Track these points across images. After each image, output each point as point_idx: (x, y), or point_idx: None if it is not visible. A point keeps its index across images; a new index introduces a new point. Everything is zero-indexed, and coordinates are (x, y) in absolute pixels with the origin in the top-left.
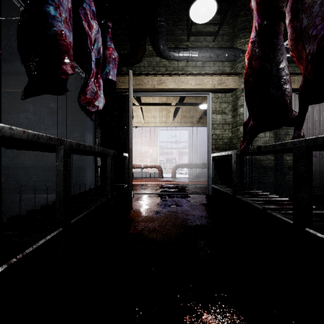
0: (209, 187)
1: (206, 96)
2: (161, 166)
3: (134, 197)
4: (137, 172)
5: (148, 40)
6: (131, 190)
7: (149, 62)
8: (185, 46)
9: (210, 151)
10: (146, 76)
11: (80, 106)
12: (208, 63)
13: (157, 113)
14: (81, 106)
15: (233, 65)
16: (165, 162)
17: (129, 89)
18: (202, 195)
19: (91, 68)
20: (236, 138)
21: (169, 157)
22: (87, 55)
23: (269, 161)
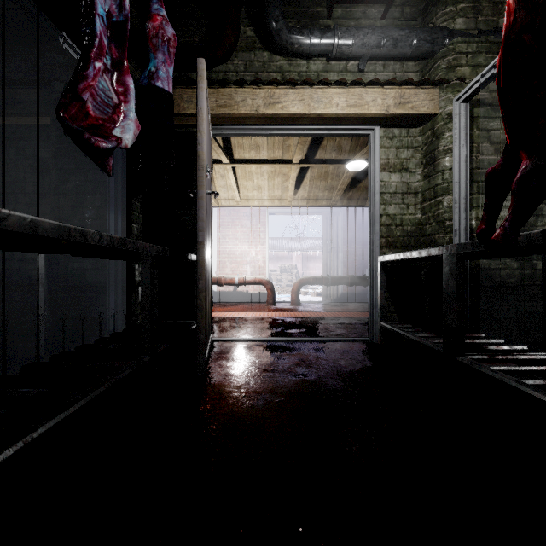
0: (374, 327)
1: (368, 134)
2: (272, 280)
3: (215, 349)
4: (227, 293)
5: (245, 16)
6: (202, 340)
7: (247, 62)
8: (323, 27)
9: (377, 250)
10: (239, 88)
11: (65, 130)
12: (371, 63)
13: (265, 181)
14: (66, 129)
15: (426, 67)
16: (279, 273)
17: (197, 103)
18: (361, 345)
19: (92, 30)
20: (433, 223)
21: (286, 264)
22: (83, 0)
23: (509, 272)
